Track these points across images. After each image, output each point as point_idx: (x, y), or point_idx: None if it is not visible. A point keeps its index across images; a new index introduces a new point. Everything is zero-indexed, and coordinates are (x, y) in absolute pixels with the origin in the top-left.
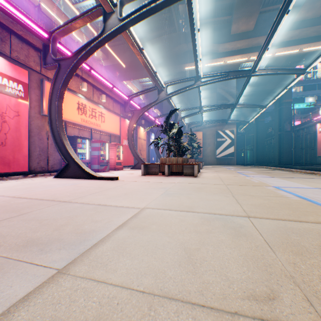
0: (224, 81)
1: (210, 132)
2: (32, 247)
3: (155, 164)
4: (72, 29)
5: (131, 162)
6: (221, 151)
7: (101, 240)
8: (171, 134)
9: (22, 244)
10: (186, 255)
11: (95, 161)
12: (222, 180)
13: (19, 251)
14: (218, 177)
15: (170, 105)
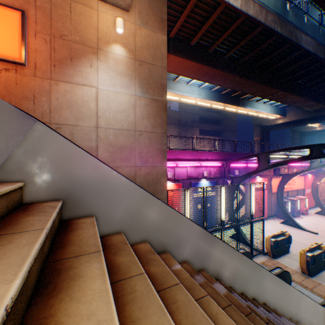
0: None
1: None
2: None
3: None
4: None
5: (311, 204)
6: None
7: None
8: None
9: None
10: None
11: (290, 210)
12: None
13: None
14: None
15: None
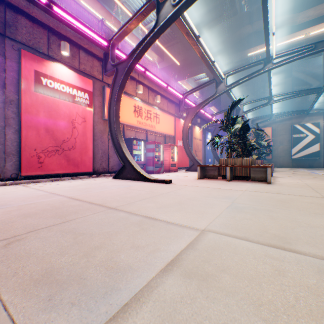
0: (309, 56)
1: (283, 127)
2: (42, 288)
3: (214, 166)
4: (127, 31)
5: (185, 164)
6: (298, 150)
7: (135, 296)
8: (234, 130)
9: (37, 276)
10: None
11: (149, 162)
12: (316, 190)
13: (24, 293)
14: (305, 184)
15: (230, 98)
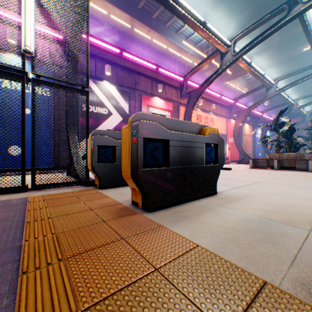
0: None
1: None
2: (217, 184)
3: (263, 159)
4: (197, 70)
5: (235, 158)
6: None
7: (241, 186)
8: (281, 132)
9: None
10: (281, 192)
11: None
12: None
13: None
14: None
15: (281, 97)
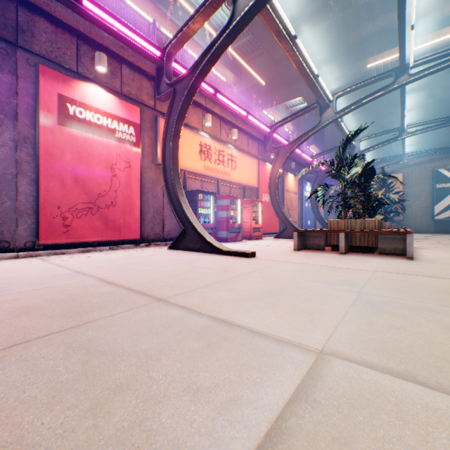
0: None
1: (420, 173)
2: None
3: (319, 231)
4: (189, 34)
5: (273, 228)
6: (445, 208)
7: None
8: (350, 177)
9: None
10: None
11: (221, 225)
12: None
13: None
14: None
15: (340, 131)
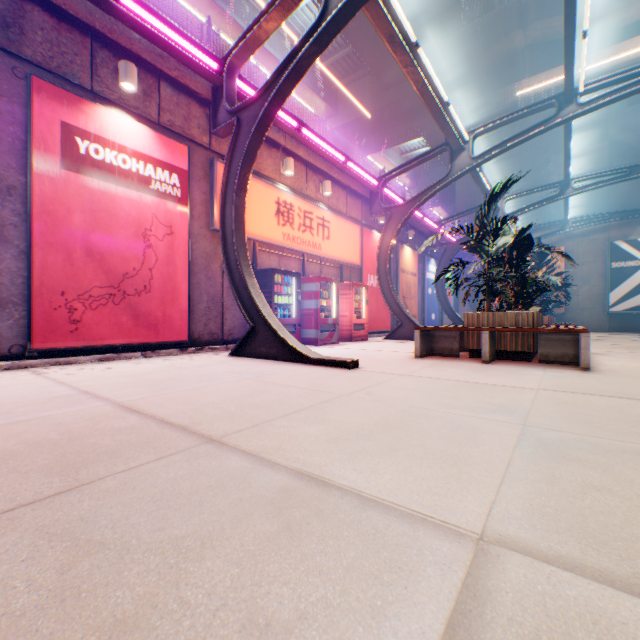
0: None
1: (589, 247)
2: None
3: (452, 329)
4: (261, 37)
5: (383, 324)
6: (624, 296)
7: None
8: (496, 250)
9: None
10: None
11: (308, 321)
12: None
13: None
14: None
15: (479, 185)
